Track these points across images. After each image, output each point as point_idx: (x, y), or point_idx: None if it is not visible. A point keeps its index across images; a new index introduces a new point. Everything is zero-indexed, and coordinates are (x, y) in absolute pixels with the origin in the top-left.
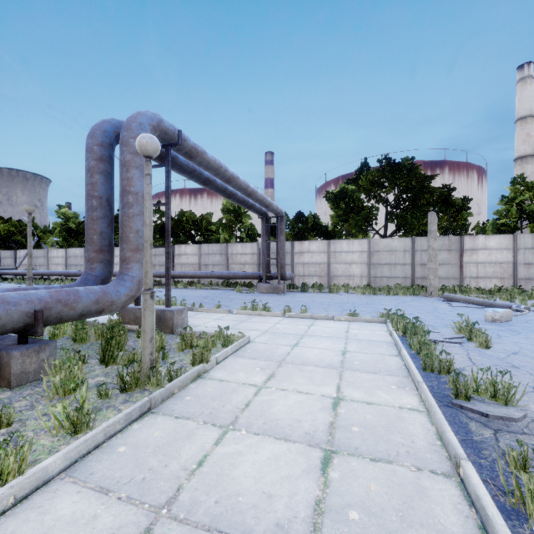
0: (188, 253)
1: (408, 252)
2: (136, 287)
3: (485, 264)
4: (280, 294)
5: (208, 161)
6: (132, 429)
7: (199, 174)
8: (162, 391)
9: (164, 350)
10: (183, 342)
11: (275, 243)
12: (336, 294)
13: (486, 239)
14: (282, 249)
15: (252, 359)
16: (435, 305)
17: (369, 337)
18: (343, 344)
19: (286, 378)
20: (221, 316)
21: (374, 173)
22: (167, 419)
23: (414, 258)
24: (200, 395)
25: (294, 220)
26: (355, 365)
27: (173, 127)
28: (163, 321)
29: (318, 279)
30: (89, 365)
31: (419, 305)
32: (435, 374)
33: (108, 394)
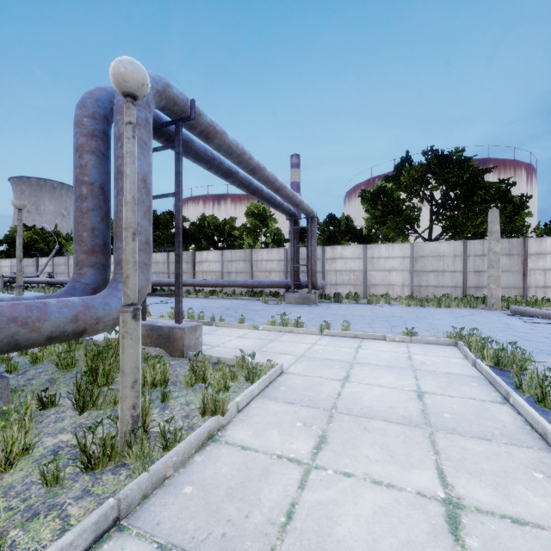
0: (210, 260)
1: (459, 257)
2: None
3: None
4: (311, 305)
5: (228, 144)
6: None
7: (219, 164)
8: (142, 481)
9: (165, 388)
10: (193, 374)
11: (304, 248)
12: (376, 306)
13: None
14: (313, 255)
15: (288, 403)
16: (506, 321)
17: (444, 368)
18: (412, 379)
19: (346, 446)
20: (245, 333)
21: (417, 167)
22: (142, 550)
23: (466, 264)
24: (209, 484)
25: (325, 223)
26: (447, 420)
27: (184, 95)
28: (172, 341)
29: (352, 289)
30: (60, 409)
31: (484, 321)
32: None
33: (57, 478)
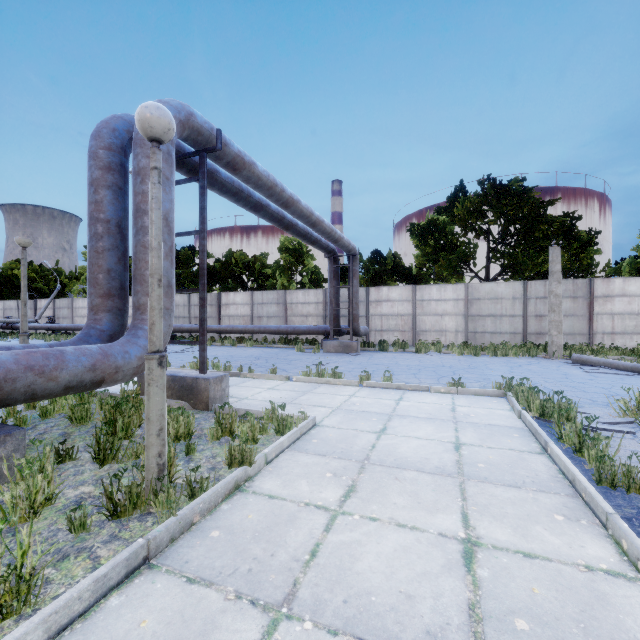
0: (238, 302)
1: (518, 300)
2: None
3: (623, 315)
4: (353, 353)
5: (258, 176)
6: (105, 608)
7: (248, 197)
8: (170, 524)
9: (189, 440)
10: (219, 427)
11: (346, 289)
12: (425, 355)
13: (624, 283)
14: (355, 297)
15: (319, 455)
16: (565, 371)
17: (487, 420)
18: (452, 430)
19: (375, 494)
20: (276, 384)
21: (472, 198)
22: (172, 584)
23: (526, 307)
24: (235, 529)
25: (370, 261)
26: (481, 469)
27: (209, 124)
28: (196, 393)
29: (400, 335)
30: (78, 463)
31: (542, 371)
32: (619, 491)
33: (84, 524)
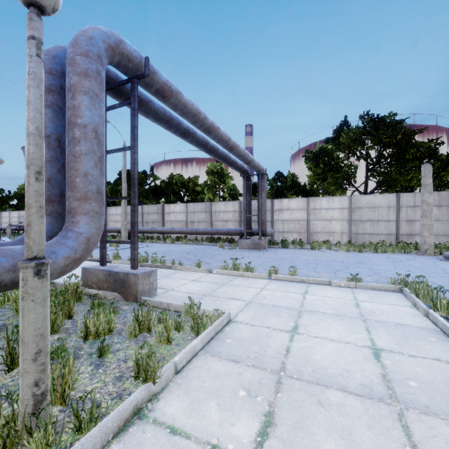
0: (177, 211)
1: (392, 208)
2: (83, 246)
3: None
4: (262, 250)
5: (184, 104)
6: None
7: (178, 124)
8: None
9: (102, 342)
10: (137, 325)
11: (256, 201)
12: (319, 251)
13: None
14: (263, 206)
15: (232, 362)
16: (442, 266)
17: (395, 318)
18: (364, 331)
19: (298, 432)
20: (199, 276)
21: (354, 130)
22: None
23: (399, 214)
24: None
25: (274, 180)
26: (416, 391)
27: (138, 53)
28: (127, 286)
29: (297, 236)
30: None
31: (421, 266)
32: None
33: None
